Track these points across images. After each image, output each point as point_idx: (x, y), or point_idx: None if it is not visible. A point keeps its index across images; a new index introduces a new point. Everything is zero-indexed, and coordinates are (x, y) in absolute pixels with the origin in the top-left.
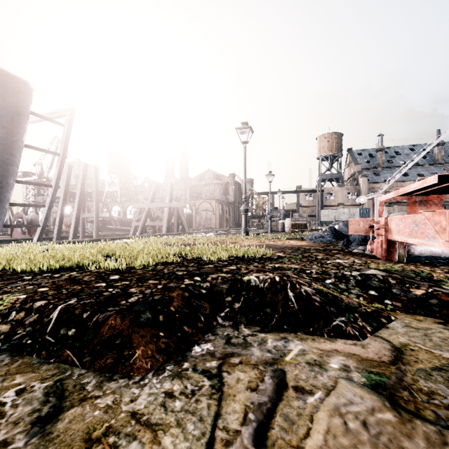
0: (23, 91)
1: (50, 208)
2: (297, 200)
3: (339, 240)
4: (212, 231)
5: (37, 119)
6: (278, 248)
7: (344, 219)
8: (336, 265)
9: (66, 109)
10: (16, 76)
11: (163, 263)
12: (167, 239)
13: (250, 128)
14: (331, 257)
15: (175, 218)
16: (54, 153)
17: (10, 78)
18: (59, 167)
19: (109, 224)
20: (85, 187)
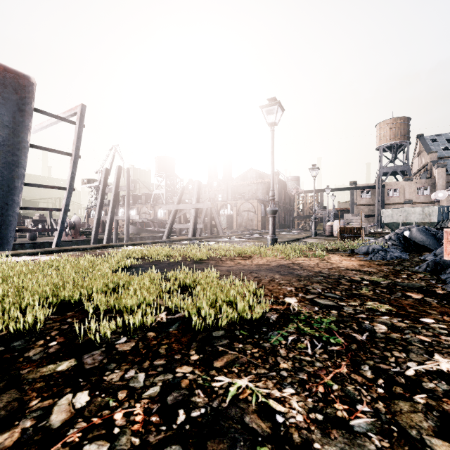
0: (24, 87)
1: (66, 212)
2: (351, 198)
3: (413, 257)
4: (248, 234)
5: (55, 120)
6: (302, 275)
7: (414, 221)
8: (448, 413)
9: (77, 105)
10: (16, 70)
11: (13, 330)
12: (162, 250)
13: (279, 104)
14: (414, 335)
15: (208, 220)
16: (66, 154)
17: (8, 73)
18: (72, 168)
19: (148, 226)
20: (119, 190)
